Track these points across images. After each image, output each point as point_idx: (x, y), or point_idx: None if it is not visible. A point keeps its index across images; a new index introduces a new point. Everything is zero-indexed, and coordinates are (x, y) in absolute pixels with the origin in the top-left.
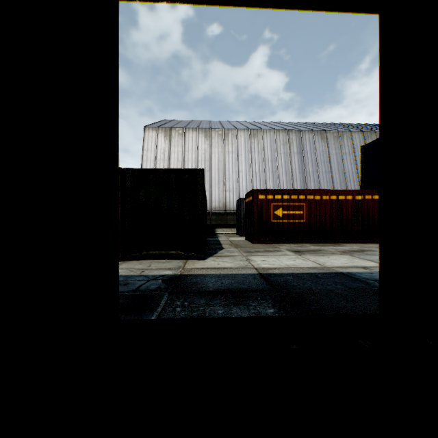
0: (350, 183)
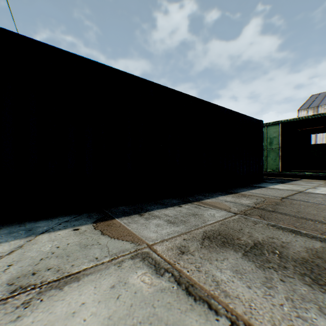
0: None
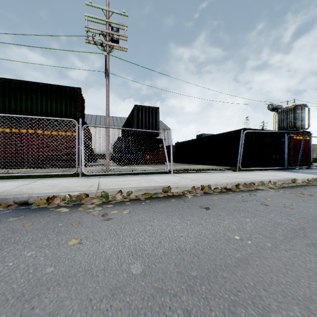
0: (96, 144)
